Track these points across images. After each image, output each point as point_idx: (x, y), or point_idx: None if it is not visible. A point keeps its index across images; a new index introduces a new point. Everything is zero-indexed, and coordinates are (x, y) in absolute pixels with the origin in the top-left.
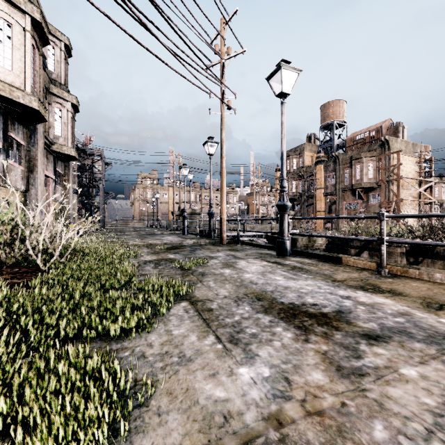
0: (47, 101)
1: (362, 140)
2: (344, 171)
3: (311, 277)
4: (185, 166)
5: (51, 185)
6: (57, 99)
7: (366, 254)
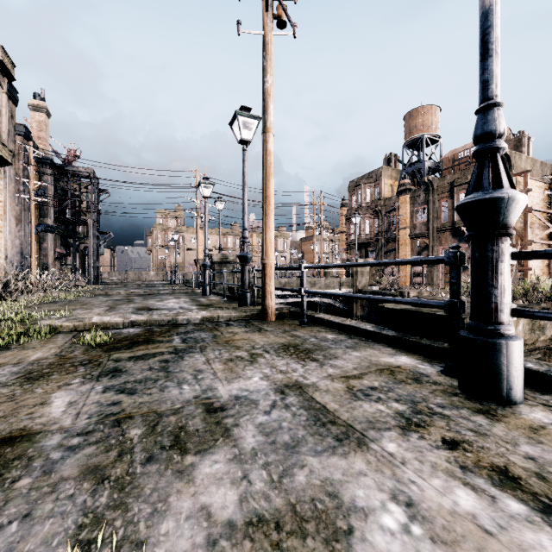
0: None
1: (467, 159)
2: (440, 203)
3: None
4: (207, 181)
5: None
6: None
7: None
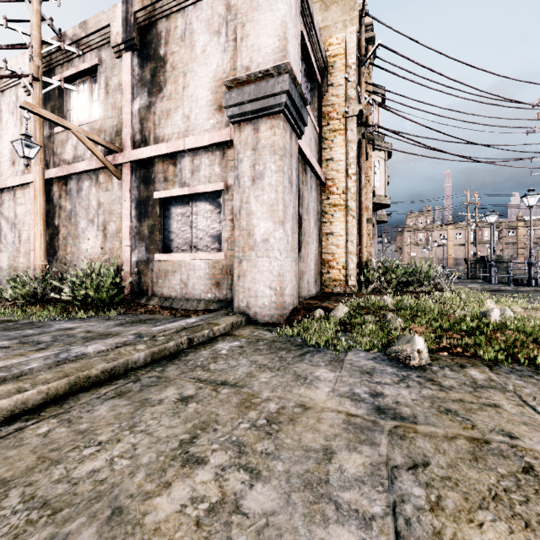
0: None
1: None
2: None
3: None
4: (492, 213)
5: None
6: None
7: None
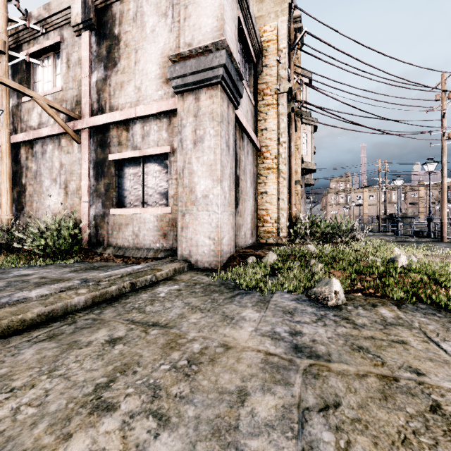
0: None
1: None
2: None
3: None
4: (399, 178)
5: None
6: None
7: None
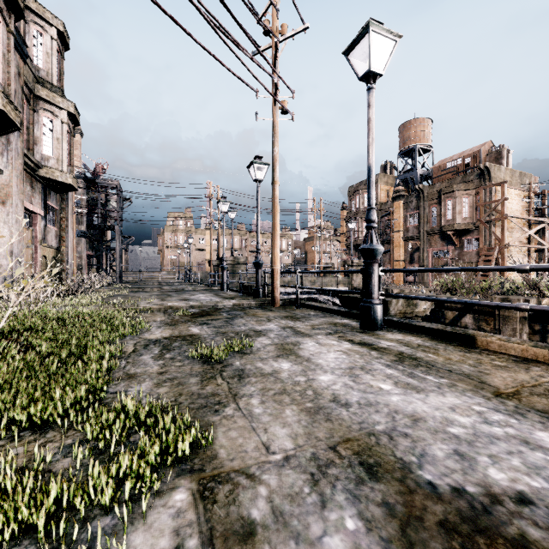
0: (31, 107)
1: (454, 169)
2: (430, 209)
3: (445, 382)
4: (225, 200)
5: (39, 224)
6: (46, 106)
7: (470, 319)
